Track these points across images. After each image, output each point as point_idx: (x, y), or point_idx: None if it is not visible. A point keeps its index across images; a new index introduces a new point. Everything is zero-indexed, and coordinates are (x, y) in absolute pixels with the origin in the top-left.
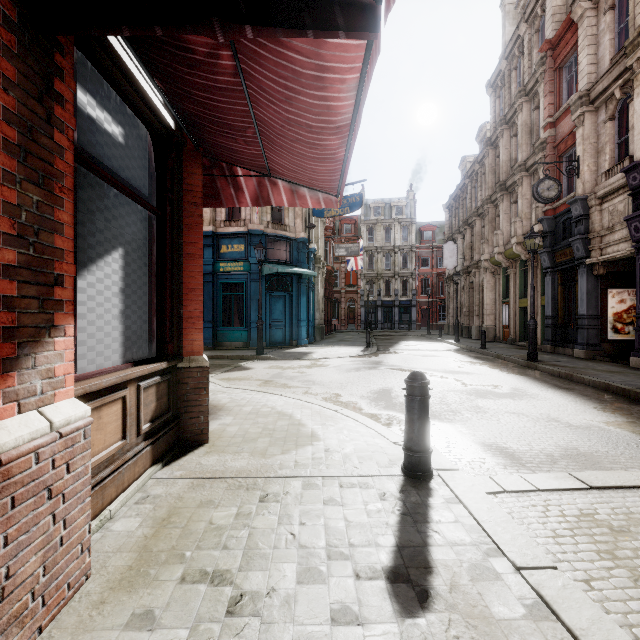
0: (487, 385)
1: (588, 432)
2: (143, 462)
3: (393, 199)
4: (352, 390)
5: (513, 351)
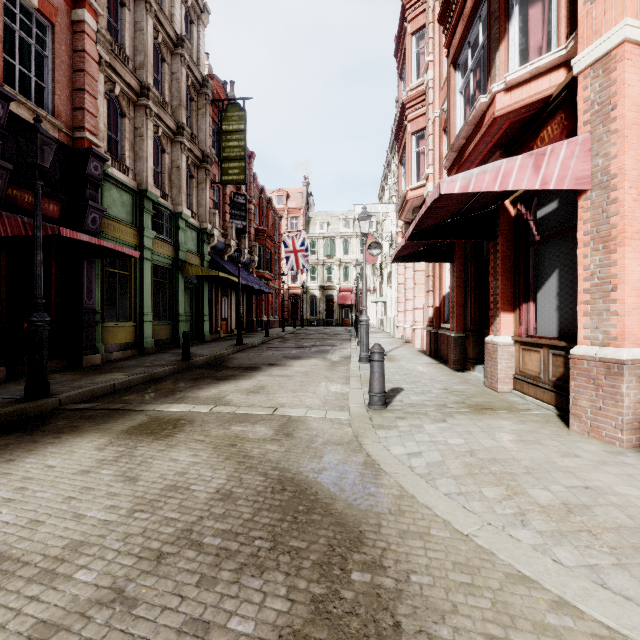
0: None
1: (150, 437)
2: (549, 398)
3: None
4: None
5: None
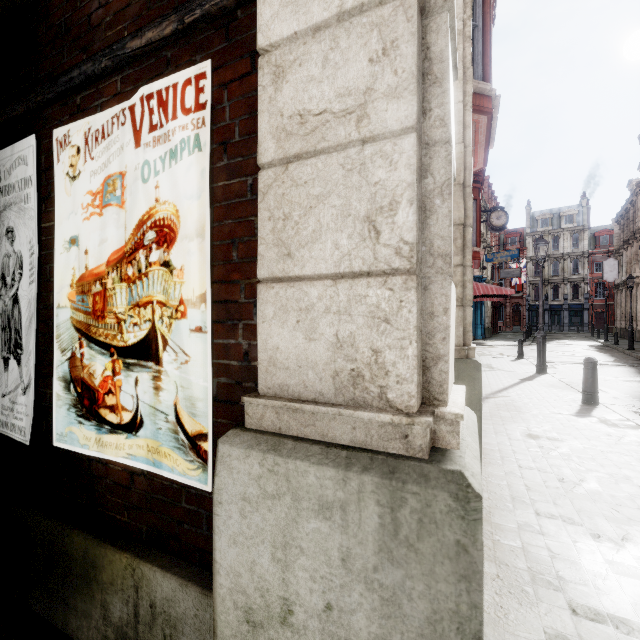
0: (574, 354)
1: None
2: None
3: (562, 208)
4: (508, 353)
5: (636, 346)
